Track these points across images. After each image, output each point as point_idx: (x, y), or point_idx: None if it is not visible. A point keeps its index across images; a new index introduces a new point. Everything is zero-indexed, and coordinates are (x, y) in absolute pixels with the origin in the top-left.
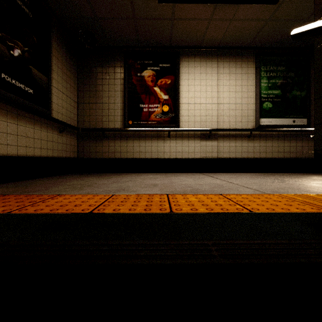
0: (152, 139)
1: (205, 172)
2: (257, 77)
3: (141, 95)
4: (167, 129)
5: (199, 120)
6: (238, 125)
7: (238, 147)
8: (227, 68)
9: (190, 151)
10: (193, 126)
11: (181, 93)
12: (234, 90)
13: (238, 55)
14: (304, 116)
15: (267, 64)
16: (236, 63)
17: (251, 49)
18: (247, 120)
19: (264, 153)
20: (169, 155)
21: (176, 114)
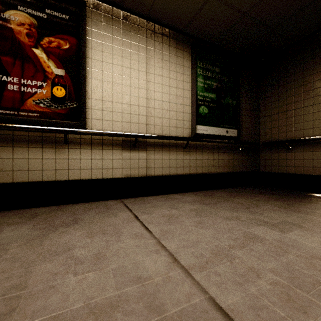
0: (29, 145)
1: (129, 197)
2: (193, 73)
3: (2, 56)
4: (60, 129)
5: (120, 119)
6: (172, 131)
7: (172, 160)
8: (159, 51)
9: (106, 167)
10: (111, 127)
11: (90, 72)
12: (167, 83)
13: (173, 38)
14: (235, 127)
15: (204, 60)
16: (170, 48)
17: (187, 36)
18: (183, 126)
19: (200, 168)
20: (66, 175)
21: (81, 105)
